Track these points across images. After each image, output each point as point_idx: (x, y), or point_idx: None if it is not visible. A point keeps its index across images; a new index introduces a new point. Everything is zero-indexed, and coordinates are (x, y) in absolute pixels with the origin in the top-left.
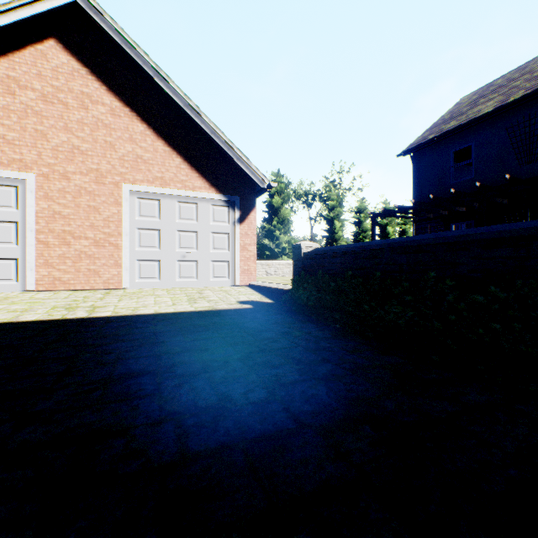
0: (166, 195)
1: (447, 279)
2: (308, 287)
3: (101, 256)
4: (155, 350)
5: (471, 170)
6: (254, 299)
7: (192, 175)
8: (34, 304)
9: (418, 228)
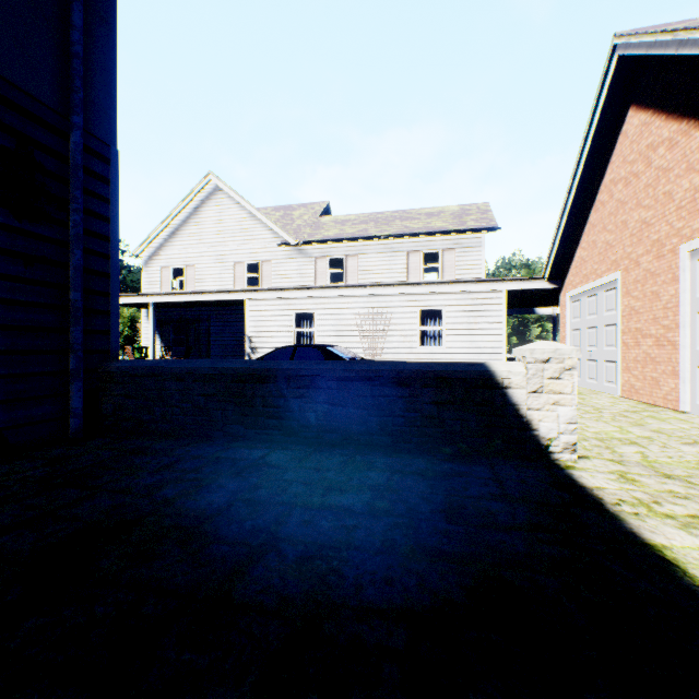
0: None
1: None
2: None
3: (659, 360)
4: None
5: None
6: None
7: None
8: None
9: None
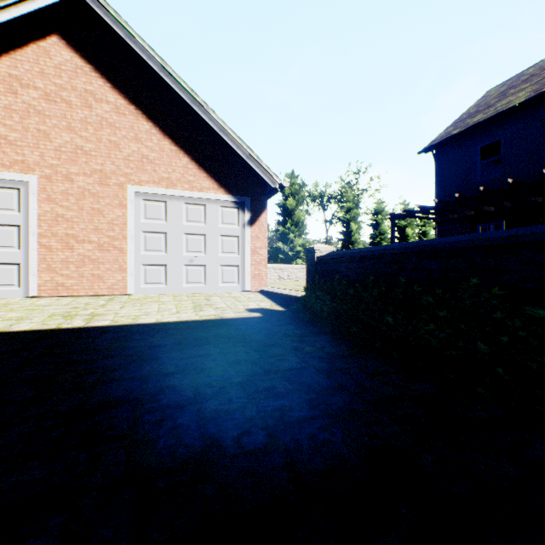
0: (173, 196)
1: (493, 290)
2: (322, 296)
3: (105, 261)
4: (144, 369)
5: (498, 167)
6: (264, 307)
7: (199, 175)
8: (32, 312)
9: (441, 229)
